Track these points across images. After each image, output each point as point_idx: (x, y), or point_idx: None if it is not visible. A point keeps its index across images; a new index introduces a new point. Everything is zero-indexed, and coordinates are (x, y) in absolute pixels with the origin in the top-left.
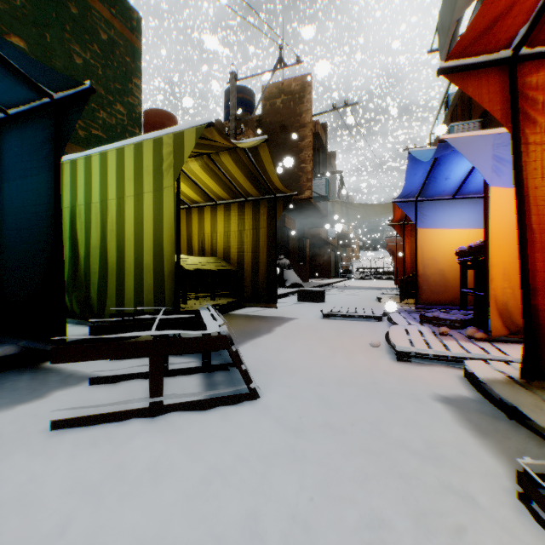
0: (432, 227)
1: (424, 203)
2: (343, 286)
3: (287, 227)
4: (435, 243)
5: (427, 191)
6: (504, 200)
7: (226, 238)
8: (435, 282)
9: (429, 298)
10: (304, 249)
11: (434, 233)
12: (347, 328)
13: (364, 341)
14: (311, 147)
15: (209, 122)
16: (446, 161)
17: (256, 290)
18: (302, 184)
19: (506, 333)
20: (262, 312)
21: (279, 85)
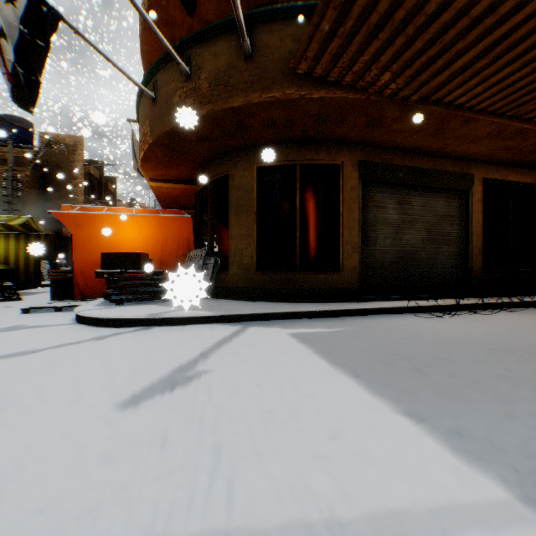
0: None
1: None
2: None
3: (66, 236)
4: None
5: None
6: None
7: (8, 251)
8: None
9: None
10: None
11: None
12: None
13: None
14: (83, 186)
15: (5, 223)
16: None
17: (29, 279)
18: None
19: None
20: (34, 291)
21: (56, 136)
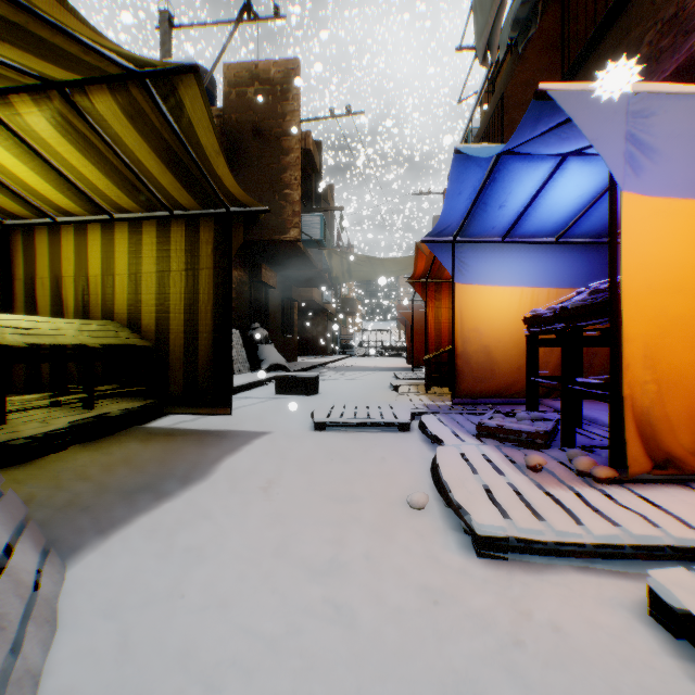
0: (475, 283)
1: (465, 245)
2: (344, 366)
3: (265, 283)
4: (479, 307)
5: (471, 226)
6: (644, 219)
7: (133, 284)
8: (479, 364)
9: (472, 388)
10: (291, 316)
11: (478, 292)
12: (356, 451)
13: (394, 488)
14: (299, 166)
15: None
16: (507, 174)
17: (193, 384)
18: (286, 219)
19: (649, 466)
20: (208, 421)
21: (252, 67)
